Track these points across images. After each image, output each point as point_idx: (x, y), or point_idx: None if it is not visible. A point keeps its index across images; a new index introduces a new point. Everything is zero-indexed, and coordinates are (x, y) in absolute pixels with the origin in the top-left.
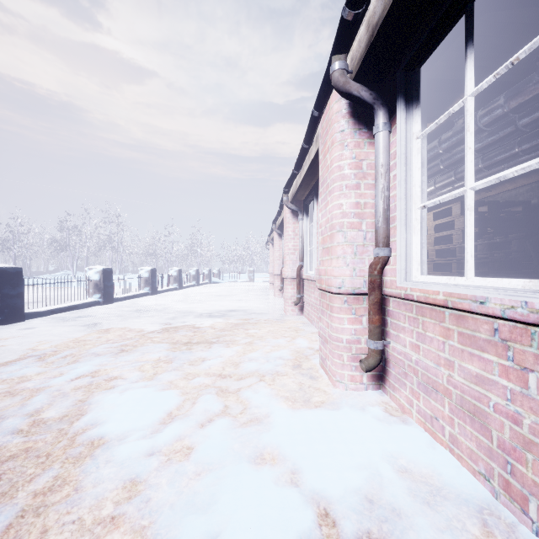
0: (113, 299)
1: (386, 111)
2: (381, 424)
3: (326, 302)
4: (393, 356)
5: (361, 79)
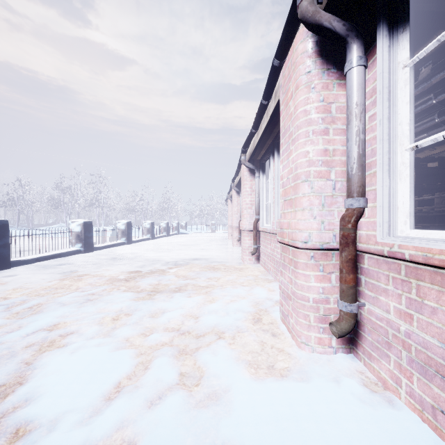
0: (93, 248)
1: (362, 44)
2: (364, 409)
3: (288, 257)
4: (370, 320)
5: (330, 13)
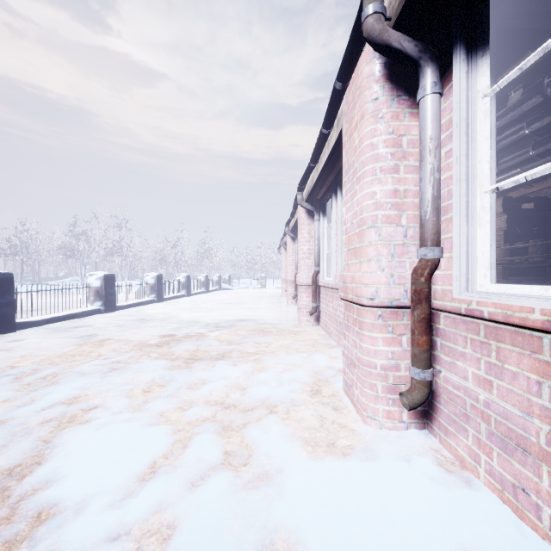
0: (115, 307)
1: (437, 67)
2: (437, 490)
3: (353, 316)
4: (446, 390)
5: (401, 31)
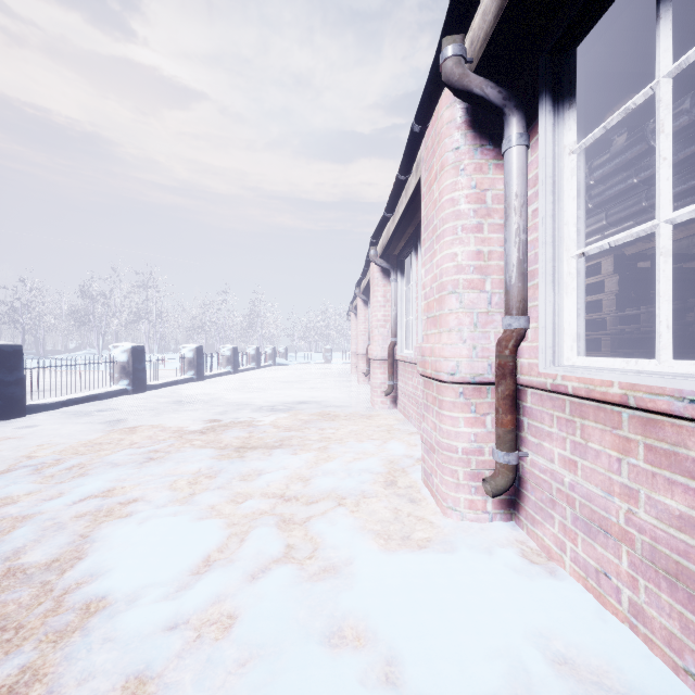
0: (145, 386)
1: (523, 117)
2: (518, 579)
3: (432, 394)
4: (533, 474)
5: (485, 73)
